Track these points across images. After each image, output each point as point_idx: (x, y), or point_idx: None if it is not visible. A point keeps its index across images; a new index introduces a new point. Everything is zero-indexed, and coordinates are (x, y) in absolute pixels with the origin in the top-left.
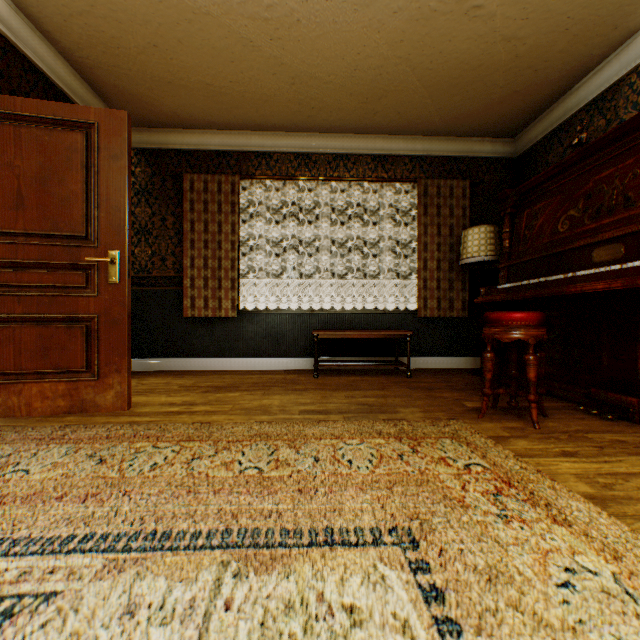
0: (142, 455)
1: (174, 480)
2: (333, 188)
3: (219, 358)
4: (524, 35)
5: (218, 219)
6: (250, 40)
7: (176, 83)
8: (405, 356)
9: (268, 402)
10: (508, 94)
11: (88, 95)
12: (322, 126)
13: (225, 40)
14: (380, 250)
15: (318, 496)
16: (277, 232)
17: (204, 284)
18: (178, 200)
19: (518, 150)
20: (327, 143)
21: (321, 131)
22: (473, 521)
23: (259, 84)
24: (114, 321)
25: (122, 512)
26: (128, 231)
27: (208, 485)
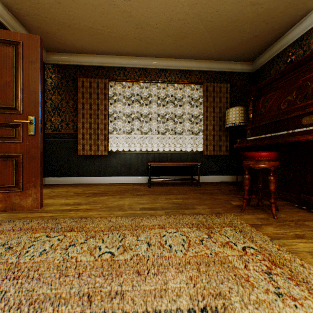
0: (38, 242)
1: (53, 264)
2: (158, 87)
3: (98, 177)
4: (262, 2)
5: (97, 102)
6: (112, 1)
7: (72, 26)
8: (196, 175)
9: (122, 202)
10: (251, 37)
11: (23, 32)
12: (153, 53)
13: (98, 0)
14: (183, 120)
15: (150, 276)
16: (129, 110)
17: (89, 137)
18: (75, 92)
19: (254, 68)
20: (155, 63)
21: (152, 56)
22: (259, 298)
23: (118, 28)
24: (32, 157)
25: (7, 296)
26: (40, 105)
27: (76, 268)
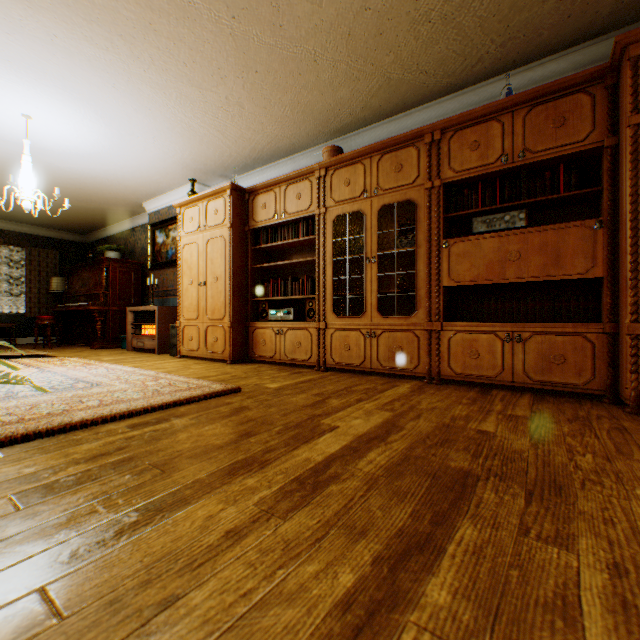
0: None
1: None
2: None
3: None
4: (66, 217)
5: None
6: None
7: None
8: (19, 337)
9: None
10: (71, 225)
11: None
12: None
13: None
14: (1, 279)
15: None
16: None
17: None
18: None
19: (89, 241)
20: None
21: None
22: (6, 353)
23: None
24: None
25: None
26: None
27: None
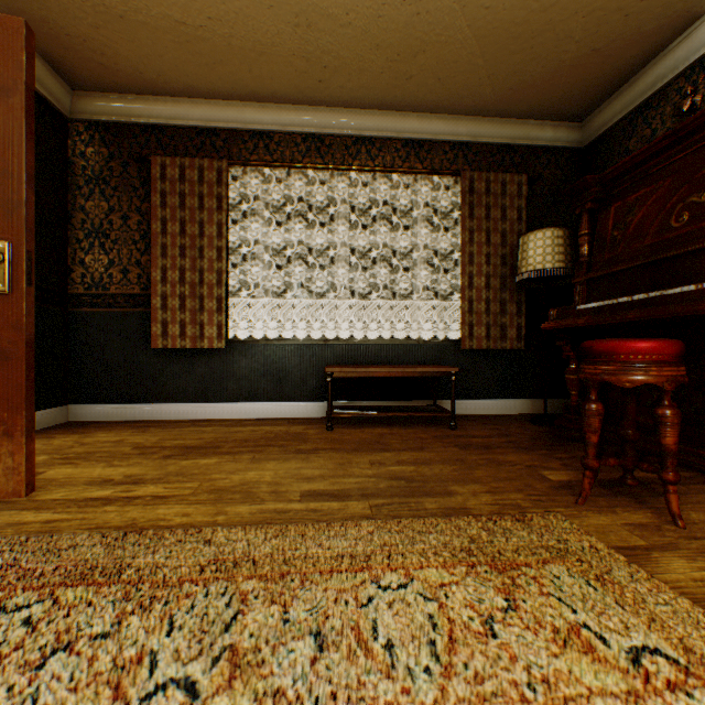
0: None
1: None
2: (353, 181)
3: (201, 403)
4: None
5: (199, 218)
6: None
7: (131, 17)
8: (445, 399)
9: (255, 476)
10: (584, 53)
11: None
12: (338, 96)
13: None
14: (413, 263)
15: None
16: (279, 237)
17: (180, 304)
18: (145, 192)
19: (586, 138)
20: (345, 121)
21: (337, 104)
22: None
23: (250, 24)
24: (1, 354)
25: None
26: (26, 210)
27: None
